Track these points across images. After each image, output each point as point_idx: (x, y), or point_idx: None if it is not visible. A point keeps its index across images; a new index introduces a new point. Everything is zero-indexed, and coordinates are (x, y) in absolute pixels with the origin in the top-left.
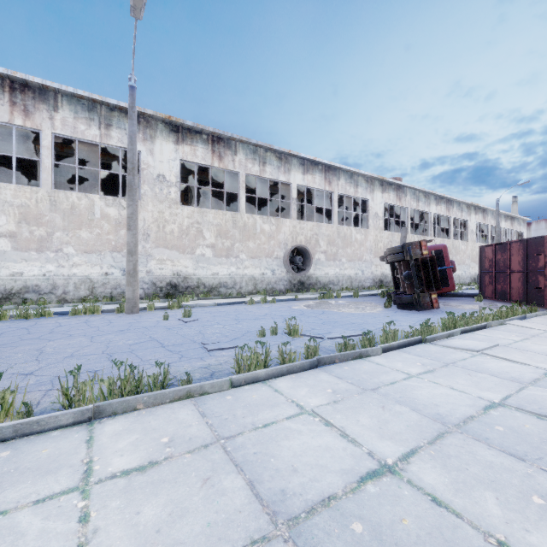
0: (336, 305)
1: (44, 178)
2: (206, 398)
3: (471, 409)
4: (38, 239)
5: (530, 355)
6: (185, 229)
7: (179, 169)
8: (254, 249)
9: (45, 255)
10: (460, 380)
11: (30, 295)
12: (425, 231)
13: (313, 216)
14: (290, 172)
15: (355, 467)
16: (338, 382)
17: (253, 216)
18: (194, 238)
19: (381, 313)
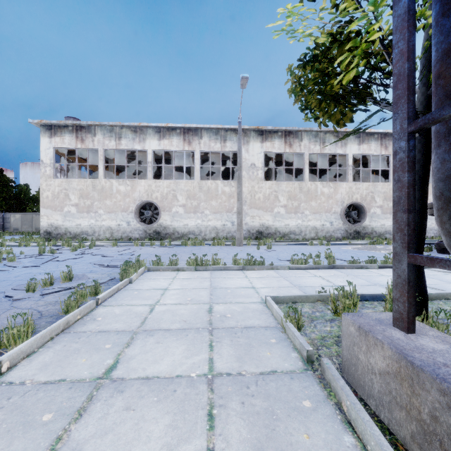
0: (379, 248)
1: (196, 175)
2: (278, 270)
3: None
4: (194, 207)
5: None
6: (267, 196)
7: (263, 158)
8: (315, 207)
9: (197, 215)
10: None
11: (191, 235)
12: None
13: (377, 173)
14: (346, 145)
15: (325, 285)
16: (339, 273)
17: (315, 183)
18: (273, 202)
19: None
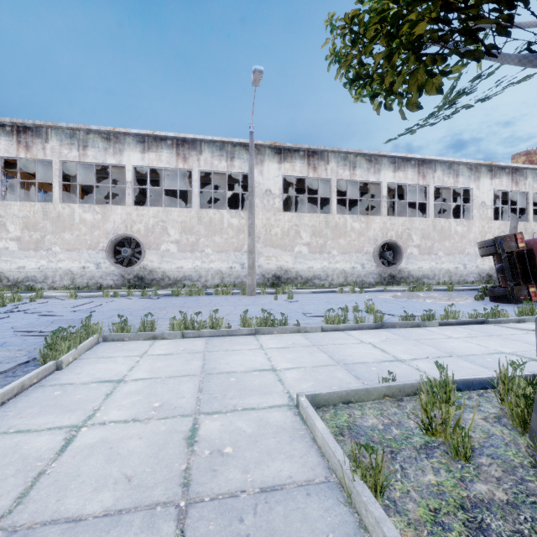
0: (422, 296)
1: (194, 202)
2: (308, 334)
3: (479, 352)
4: (191, 244)
5: None
6: (286, 231)
7: (281, 183)
8: (344, 245)
9: (195, 255)
10: (490, 342)
11: (187, 282)
12: None
13: (410, 208)
14: (380, 172)
15: (382, 358)
16: (392, 335)
17: (343, 216)
18: (293, 238)
19: (467, 304)
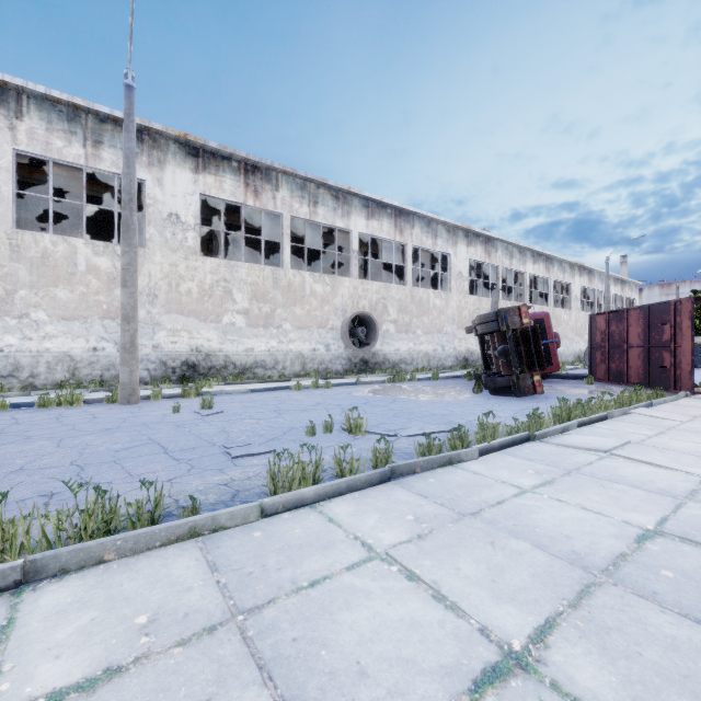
0: (410, 390)
1: (0, 212)
2: (221, 537)
3: (619, 542)
4: None
5: (674, 455)
6: (207, 289)
7: (199, 207)
8: (302, 316)
9: (3, 323)
10: (592, 496)
11: None
12: (519, 296)
13: (379, 276)
14: (349, 216)
15: (462, 661)
16: (421, 503)
17: (301, 273)
18: (220, 302)
19: (470, 400)
